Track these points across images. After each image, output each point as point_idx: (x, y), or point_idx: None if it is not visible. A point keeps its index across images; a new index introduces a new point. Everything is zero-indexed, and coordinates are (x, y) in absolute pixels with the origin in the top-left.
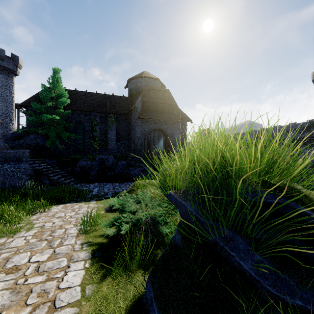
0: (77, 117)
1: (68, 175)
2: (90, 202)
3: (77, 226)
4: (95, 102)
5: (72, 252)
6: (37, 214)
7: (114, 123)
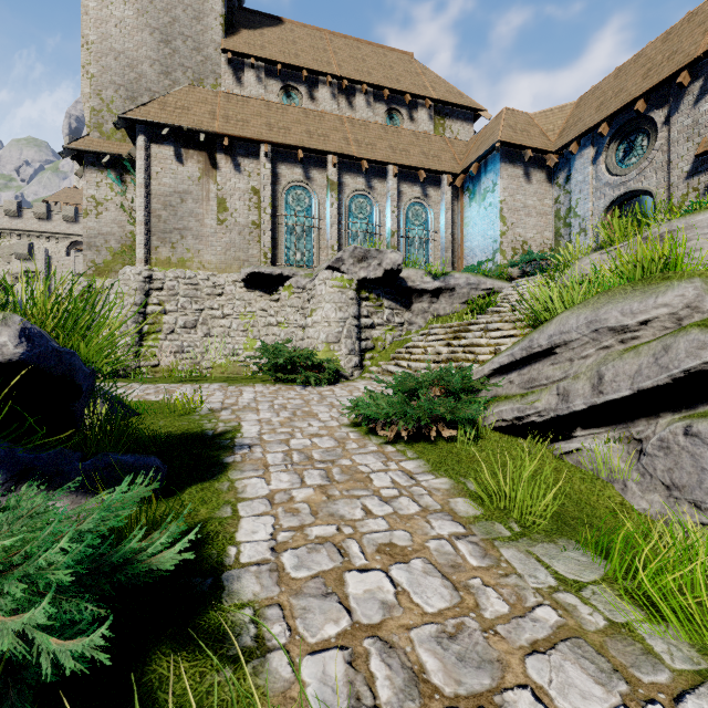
0: None
1: None
2: None
3: None
4: None
5: (282, 595)
6: None
7: None
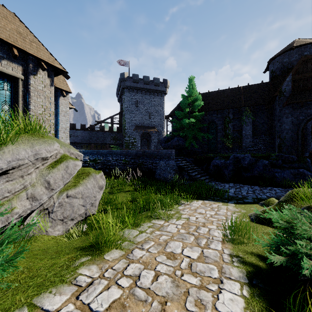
0: (210, 117)
1: (203, 172)
2: (227, 203)
3: (220, 229)
4: (228, 99)
5: (222, 263)
6: (182, 205)
7: (250, 117)
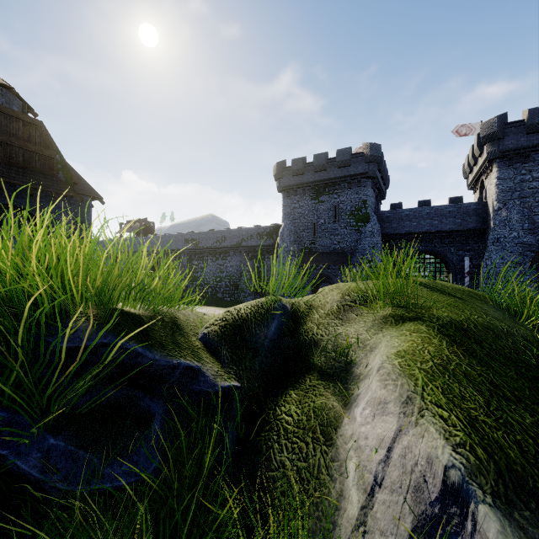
0: None
1: None
2: None
3: None
4: None
5: None
6: None
7: None
